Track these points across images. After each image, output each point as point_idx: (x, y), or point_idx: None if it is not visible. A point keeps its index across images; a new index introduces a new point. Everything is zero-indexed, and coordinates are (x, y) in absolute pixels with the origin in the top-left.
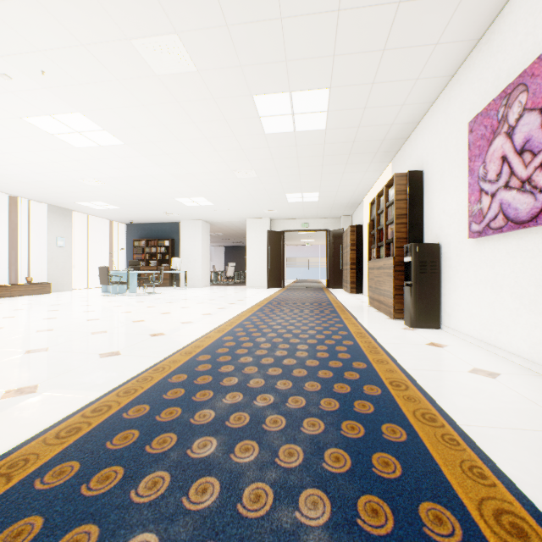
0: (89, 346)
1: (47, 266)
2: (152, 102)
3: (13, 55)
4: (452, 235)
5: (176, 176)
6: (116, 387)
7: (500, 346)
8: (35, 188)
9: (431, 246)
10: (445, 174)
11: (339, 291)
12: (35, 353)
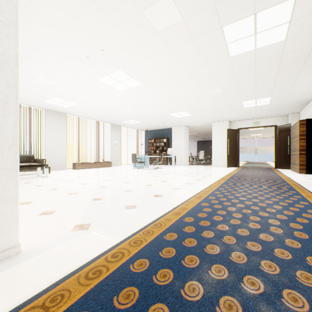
0: (121, 200)
1: (110, 153)
2: (155, 53)
3: (90, 44)
4: None
5: (169, 100)
6: (129, 236)
7: None
8: (105, 116)
9: None
10: None
11: (287, 171)
12: (96, 201)
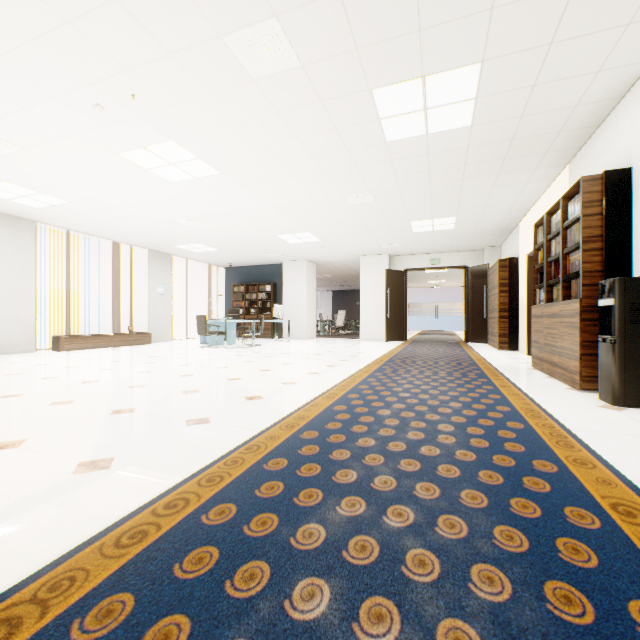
0: (177, 409)
1: (147, 315)
2: (249, 117)
3: (104, 80)
4: None
5: (277, 208)
6: (198, 471)
7: None
8: (135, 232)
9: None
10: None
11: (482, 347)
12: (120, 414)
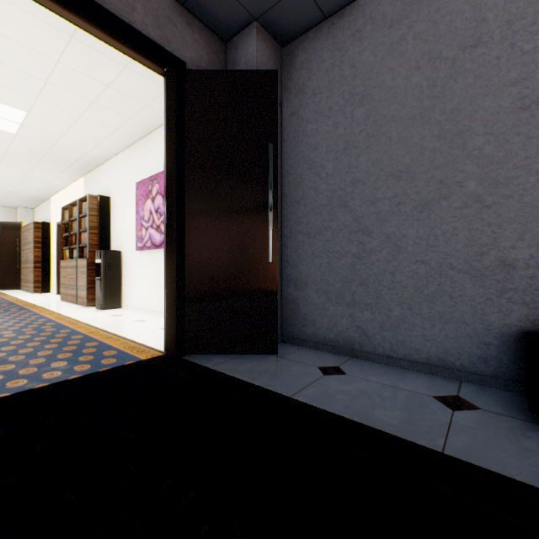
0: None
1: None
2: None
3: None
4: (129, 247)
5: None
6: None
7: (151, 309)
8: None
9: (116, 252)
10: (125, 207)
11: (18, 292)
12: None
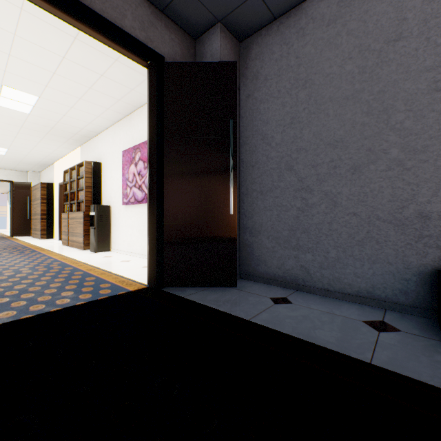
0: None
1: None
2: None
3: None
4: (116, 202)
5: None
6: None
7: (134, 252)
8: None
9: (106, 207)
10: (113, 170)
11: (28, 238)
12: None
